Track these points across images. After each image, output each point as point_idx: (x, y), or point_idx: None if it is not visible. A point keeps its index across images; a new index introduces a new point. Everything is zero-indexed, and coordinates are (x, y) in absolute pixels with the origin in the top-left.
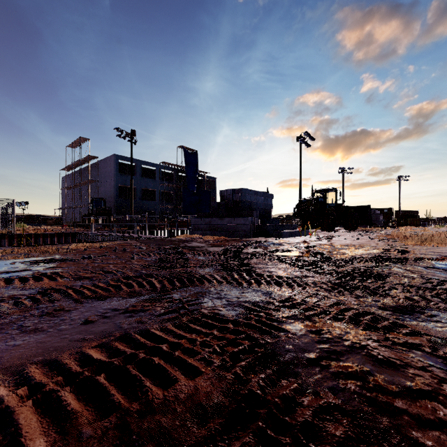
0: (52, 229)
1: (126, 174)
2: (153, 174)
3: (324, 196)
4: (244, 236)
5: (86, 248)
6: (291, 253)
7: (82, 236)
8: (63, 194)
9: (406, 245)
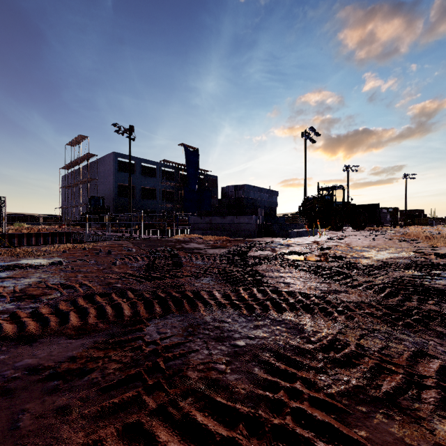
0: (47, 228)
1: (125, 173)
2: (153, 173)
3: (331, 194)
4: (247, 236)
5: (66, 251)
6: (306, 257)
7: (77, 236)
8: (63, 193)
9: (436, 247)
